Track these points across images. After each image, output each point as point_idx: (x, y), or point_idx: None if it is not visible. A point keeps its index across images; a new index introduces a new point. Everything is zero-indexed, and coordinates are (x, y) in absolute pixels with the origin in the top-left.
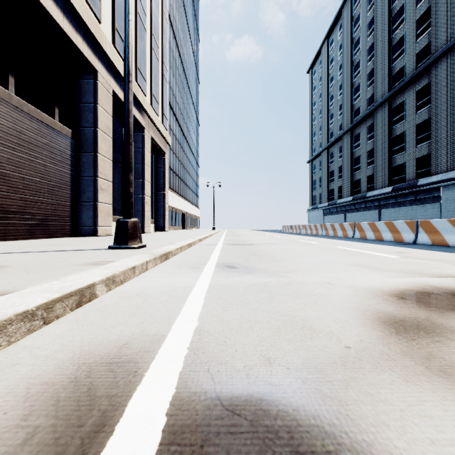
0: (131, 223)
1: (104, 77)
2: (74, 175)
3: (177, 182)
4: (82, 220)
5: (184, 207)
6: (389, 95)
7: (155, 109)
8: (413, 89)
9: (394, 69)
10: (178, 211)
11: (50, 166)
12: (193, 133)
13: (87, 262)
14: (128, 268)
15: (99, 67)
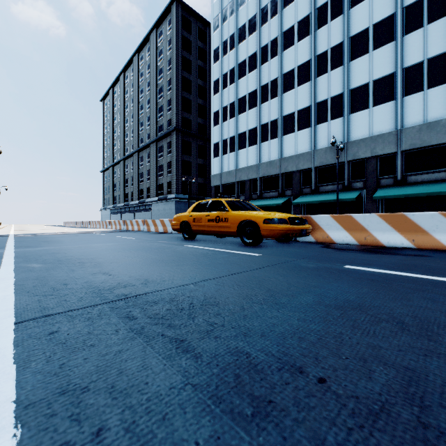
0: None
1: None
2: None
3: None
4: None
5: None
6: (137, 150)
7: None
8: (146, 152)
9: (141, 136)
10: None
11: None
12: None
13: None
14: None
15: None
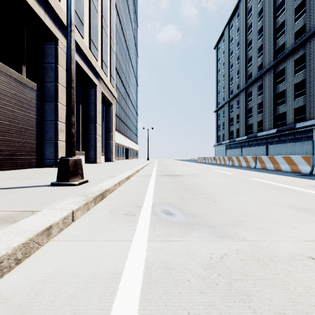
0: (73, 161)
1: (63, 43)
2: (39, 119)
3: (122, 125)
4: (45, 154)
5: (127, 144)
6: (274, 63)
7: (104, 71)
8: (292, 59)
9: (278, 44)
10: (123, 146)
11: (18, 112)
12: (133, 91)
13: (0, 215)
14: (35, 234)
15: (59, 36)
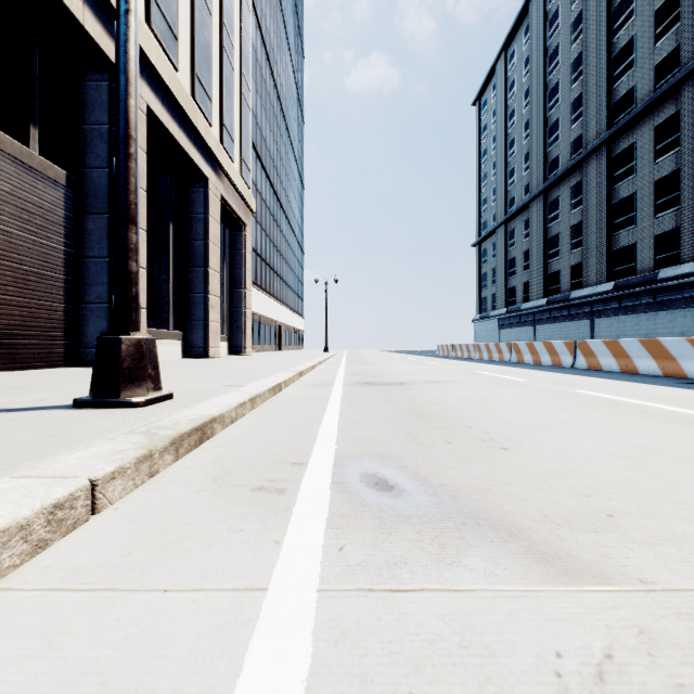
0: (131, 344)
1: None
2: (72, 254)
3: (268, 275)
4: (87, 335)
5: (279, 316)
6: (608, 135)
7: (228, 149)
8: (649, 124)
9: (617, 92)
10: (270, 322)
11: (20, 235)
12: (293, 199)
13: None
14: None
15: None
